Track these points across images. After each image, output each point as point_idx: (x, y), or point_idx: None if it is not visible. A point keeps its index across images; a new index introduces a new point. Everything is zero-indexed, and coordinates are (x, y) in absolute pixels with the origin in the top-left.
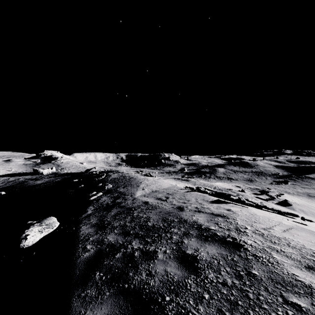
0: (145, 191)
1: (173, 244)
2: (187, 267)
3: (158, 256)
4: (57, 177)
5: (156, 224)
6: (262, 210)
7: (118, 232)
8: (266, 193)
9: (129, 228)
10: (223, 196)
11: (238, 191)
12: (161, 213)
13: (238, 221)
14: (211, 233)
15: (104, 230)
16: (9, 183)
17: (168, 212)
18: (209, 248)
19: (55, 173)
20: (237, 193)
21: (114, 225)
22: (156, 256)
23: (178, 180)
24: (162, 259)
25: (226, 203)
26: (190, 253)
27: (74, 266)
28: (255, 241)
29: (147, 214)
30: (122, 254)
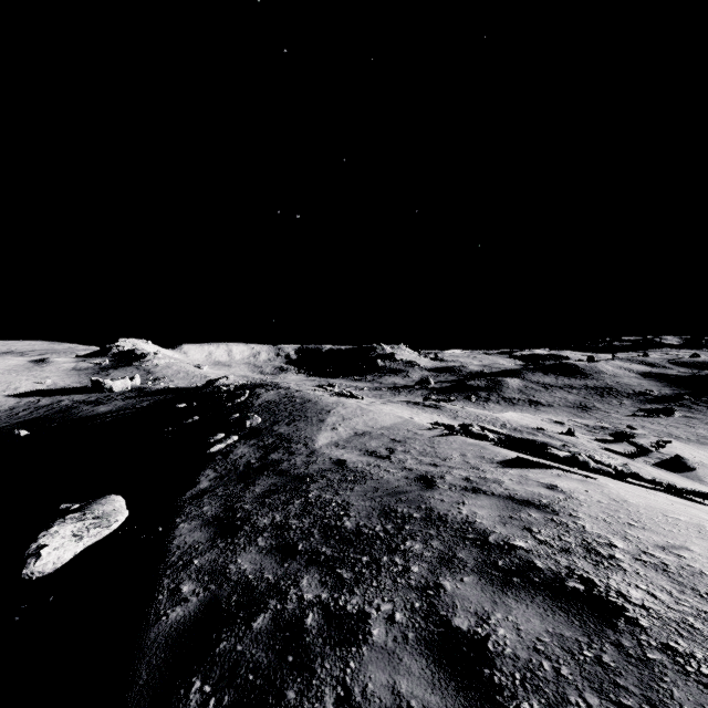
0: (338, 432)
1: (414, 592)
2: (461, 684)
3: (372, 631)
4: (143, 398)
5: (366, 526)
6: (628, 484)
7: (268, 544)
8: (629, 440)
9: (295, 535)
10: (529, 448)
11: (560, 434)
12: (377, 493)
13: (584, 521)
14: (519, 561)
15: (231, 538)
16: (38, 412)
17: (396, 491)
18: (519, 614)
19: (139, 388)
20: (559, 439)
21: (258, 523)
22: (366, 631)
23: (417, 406)
24: (382, 645)
25: (541, 466)
26: (465, 629)
27: (139, 650)
28: (651, 593)
29: (343, 496)
30: (272, 619)
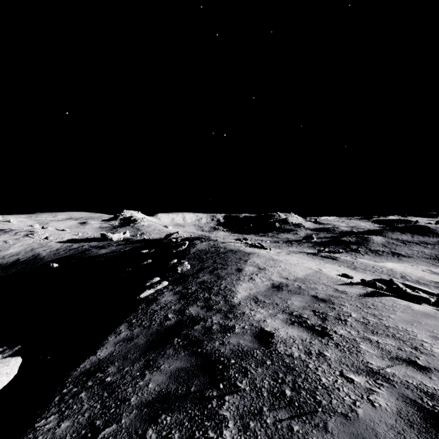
0: (256, 283)
1: None
2: None
3: None
4: (127, 245)
5: None
6: None
7: None
8: None
9: None
10: None
11: None
12: None
13: None
14: None
15: None
16: (69, 252)
17: None
18: None
19: (127, 239)
20: None
21: None
22: None
23: (316, 257)
24: None
25: None
26: None
27: None
28: None
29: None
30: None
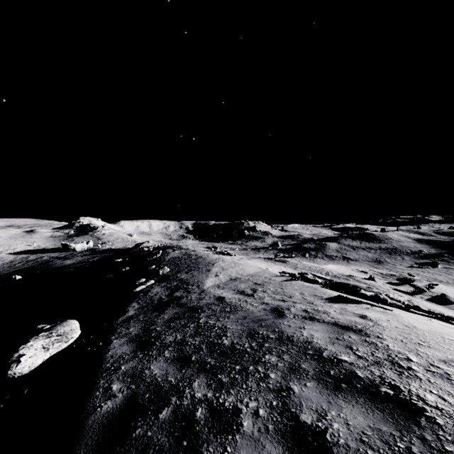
0: (219, 278)
1: (272, 393)
2: None
3: (243, 423)
4: (94, 255)
5: (238, 343)
6: (412, 313)
7: (171, 355)
8: (410, 283)
9: (190, 349)
10: (345, 289)
11: (364, 279)
12: (245, 320)
13: (388, 341)
14: (345, 371)
15: (147, 350)
16: (28, 264)
17: (258, 318)
18: (348, 412)
19: (92, 248)
20: (364, 283)
21: (166, 340)
22: (239, 423)
23: (270, 261)
24: (250, 434)
25: (354, 302)
26: (309, 423)
27: (80, 433)
28: (441, 397)
29: (223, 322)
30: (173, 412)
